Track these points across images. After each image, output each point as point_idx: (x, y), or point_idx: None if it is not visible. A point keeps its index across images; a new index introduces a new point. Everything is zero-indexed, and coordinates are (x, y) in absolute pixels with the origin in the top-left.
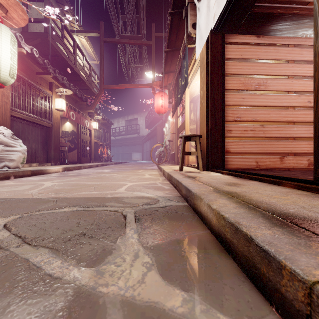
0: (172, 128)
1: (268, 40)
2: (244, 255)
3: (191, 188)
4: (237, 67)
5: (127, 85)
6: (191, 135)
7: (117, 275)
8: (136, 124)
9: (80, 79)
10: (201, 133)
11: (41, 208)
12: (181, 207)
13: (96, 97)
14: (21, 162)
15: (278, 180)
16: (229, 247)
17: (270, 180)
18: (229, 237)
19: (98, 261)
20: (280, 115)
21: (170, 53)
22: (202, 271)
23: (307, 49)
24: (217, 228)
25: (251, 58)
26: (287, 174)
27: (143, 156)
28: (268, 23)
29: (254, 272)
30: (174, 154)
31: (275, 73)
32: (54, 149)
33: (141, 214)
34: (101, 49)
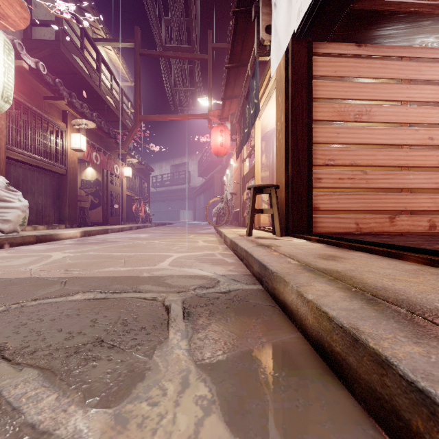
0: (236, 176)
1: (373, 50)
2: (372, 389)
3: (267, 264)
4: (328, 89)
5: (173, 116)
6: (264, 185)
7: (152, 426)
8: (185, 171)
9: (107, 107)
10: (277, 183)
11: (40, 294)
12: (253, 292)
13: (129, 132)
14: (20, 224)
15: (397, 251)
16: (339, 367)
17: (385, 250)
18: (340, 350)
19: (120, 396)
20: (390, 157)
21: (234, 70)
22: (298, 416)
23: (427, 63)
24: (316, 332)
25: (349, 76)
26: (402, 241)
27: (195, 215)
28: (374, 25)
29: (395, 423)
30: (238, 213)
31: (383, 97)
32: (70, 205)
33: (193, 305)
34: (137, 65)
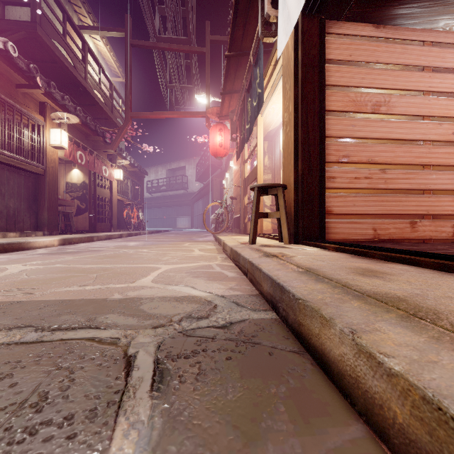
0: (236, 179)
1: (392, 32)
2: None
3: (285, 283)
4: (343, 75)
5: (168, 114)
6: (270, 184)
7: None
8: (182, 176)
9: (94, 102)
10: (284, 183)
11: None
12: (266, 326)
13: (119, 130)
14: None
15: None
16: None
17: (439, 262)
18: None
19: None
20: (410, 154)
21: (234, 60)
22: None
23: (451, 49)
24: (421, 451)
25: (366, 61)
26: (435, 250)
27: (193, 222)
28: (396, 1)
29: None
30: (239, 219)
31: (403, 86)
32: (48, 209)
33: (173, 353)
34: (128, 56)
